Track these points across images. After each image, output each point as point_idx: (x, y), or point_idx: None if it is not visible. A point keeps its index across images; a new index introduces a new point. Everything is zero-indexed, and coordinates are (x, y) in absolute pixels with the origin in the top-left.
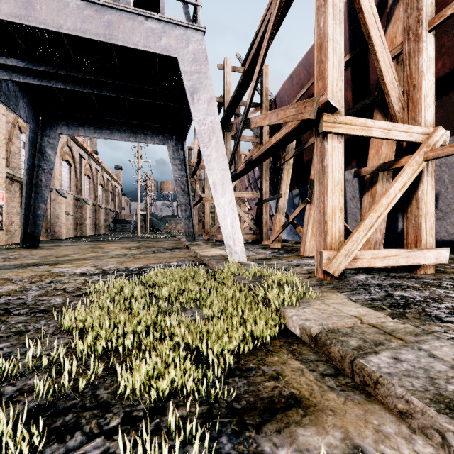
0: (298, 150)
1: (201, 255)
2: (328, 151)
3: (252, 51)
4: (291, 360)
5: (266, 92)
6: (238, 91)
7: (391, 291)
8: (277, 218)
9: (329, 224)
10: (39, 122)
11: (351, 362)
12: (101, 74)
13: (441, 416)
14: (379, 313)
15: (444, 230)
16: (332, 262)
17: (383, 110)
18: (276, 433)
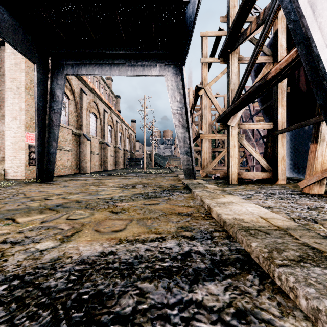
0: None
1: (222, 217)
2: None
3: None
4: None
5: None
6: None
7: None
8: (318, 150)
9: None
10: (48, 65)
11: None
12: None
13: None
14: None
15: None
16: None
17: None
18: None
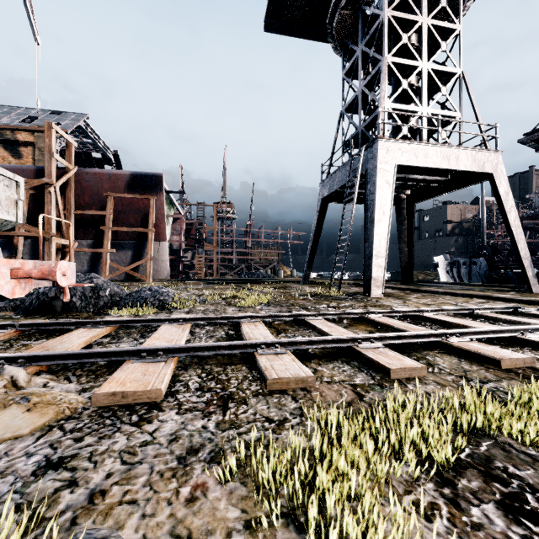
0: None
1: None
2: (52, 247)
3: None
4: None
5: None
6: None
7: None
8: None
9: None
10: None
11: None
12: None
13: None
14: None
15: None
16: None
17: (58, 229)
18: None
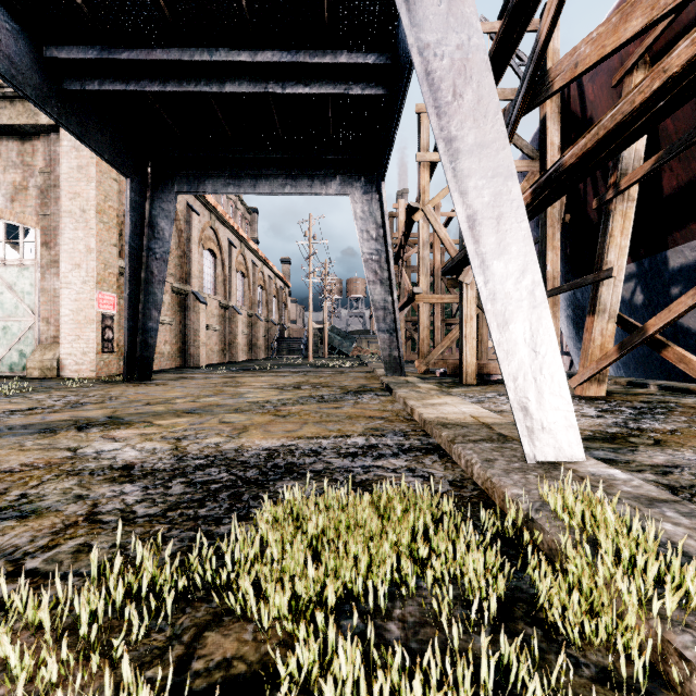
0: (672, 150)
1: (423, 416)
2: None
3: None
4: None
5: (554, 60)
6: (506, 31)
7: None
8: (596, 326)
9: None
10: (147, 176)
11: None
12: (221, 49)
13: None
14: None
15: None
16: None
17: None
18: None
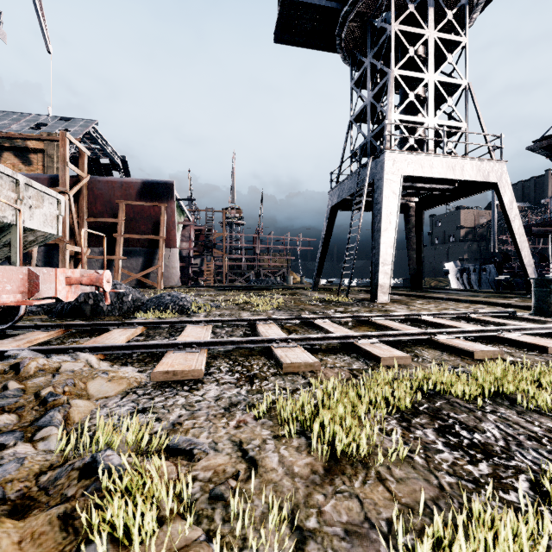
0: None
1: None
2: (67, 254)
3: None
4: None
5: None
6: None
7: None
8: None
9: None
10: None
11: None
12: None
13: None
14: None
15: None
16: None
17: (72, 237)
18: None
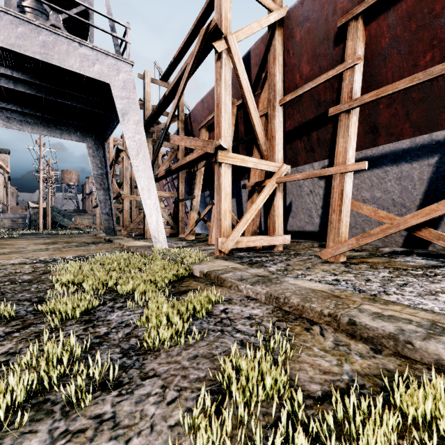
0: (207, 162)
1: (128, 245)
2: (222, 174)
3: (172, 84)
4: (194, 282)
5: (182, 107)
6: (159, 108)
7: (253, 258)
8: (192, 215)
9: (223, 220)
10: None
11: (217, 277)
12: (19, 72)
13: (238, 282)
14: (237, 264)
15: (295, 224)
16: (224, 244)
17: (258, 147)
18: (186, 295)
